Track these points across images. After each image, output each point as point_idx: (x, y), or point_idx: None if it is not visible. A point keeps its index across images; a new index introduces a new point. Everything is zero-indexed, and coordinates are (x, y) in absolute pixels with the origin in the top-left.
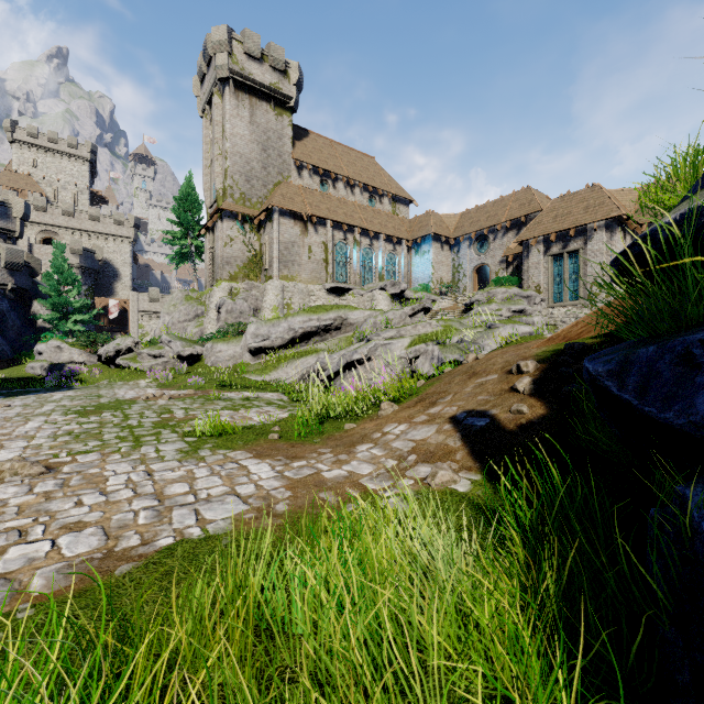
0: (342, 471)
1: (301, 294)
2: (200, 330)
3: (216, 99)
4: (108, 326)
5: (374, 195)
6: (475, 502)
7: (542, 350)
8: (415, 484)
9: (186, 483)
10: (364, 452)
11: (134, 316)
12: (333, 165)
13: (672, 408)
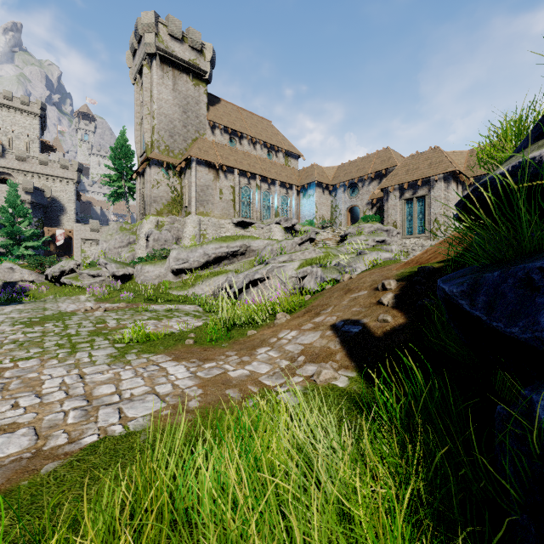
0: (245, 370)
1: (214, 226)
2: (132, 255)
3: (145, 70)
4: (55, 251)
5: (271, 150)
6: (352, 395)
7: (401, 271)
8: (303, 381)
9: (113, 384)
10: (263, 354)
11: (78, 243)
12: (240, 126)
13: (517, 324)
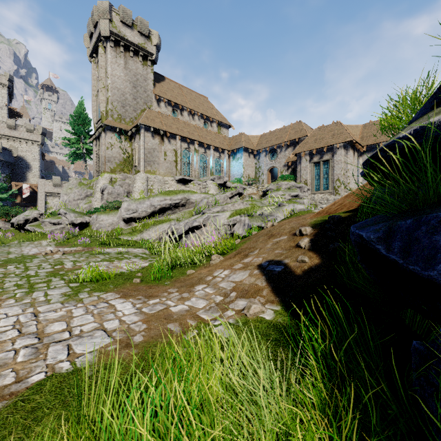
0: (185, 306)
1: (160, 182)
2: (89, 206)
3: (100, 50)
4: (21, 202)
5: (207, 121)
6: (278, 327)
7: (314, 220)
8: (236, 314)
9: (64, 321)
10: (200, 291)
11: (41, 195)
12: (181, 100)
13: (435, 268)
